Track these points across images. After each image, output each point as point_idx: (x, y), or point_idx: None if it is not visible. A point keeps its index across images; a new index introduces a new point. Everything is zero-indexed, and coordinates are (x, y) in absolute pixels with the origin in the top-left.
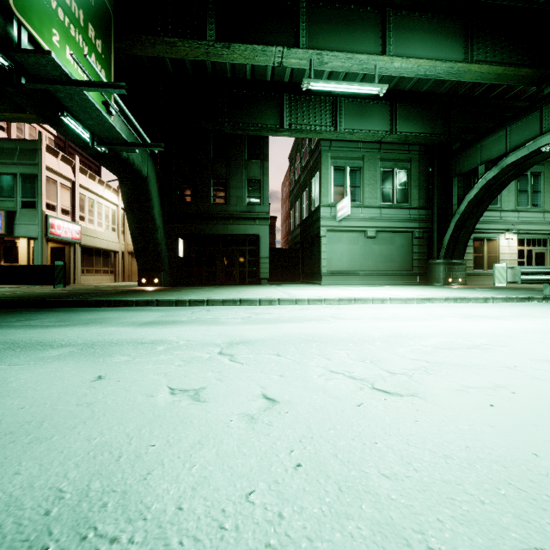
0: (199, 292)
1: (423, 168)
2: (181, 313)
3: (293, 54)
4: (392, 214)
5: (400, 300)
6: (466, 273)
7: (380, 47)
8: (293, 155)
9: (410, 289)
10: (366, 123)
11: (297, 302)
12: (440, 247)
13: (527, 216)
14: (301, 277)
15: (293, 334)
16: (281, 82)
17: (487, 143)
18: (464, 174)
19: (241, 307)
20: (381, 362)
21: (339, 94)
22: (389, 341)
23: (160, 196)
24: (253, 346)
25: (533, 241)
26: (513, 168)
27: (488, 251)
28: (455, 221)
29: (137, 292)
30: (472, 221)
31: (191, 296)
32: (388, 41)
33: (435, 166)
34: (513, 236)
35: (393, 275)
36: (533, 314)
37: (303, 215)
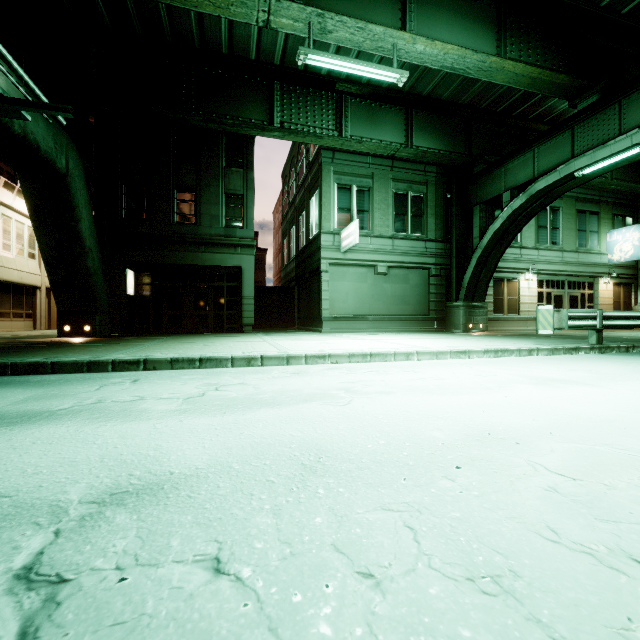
0: (144, 346)
1: (440, 194)
2: (77, 388)
3: (285, 10)
4: (406, 246)
5: (430, 354)
6: (487, 318)
7: (399, 22)
8: (287, 171)
9: (431, 337)
10: (377, 131)
11: (290, 361)
12: (460, 288)
13: (546, 255)
14: (296, 322)
15: (274, 446)
16: (270, 65)
17: (512, 166)
18: (486, 203)
19: (199, 371)
20: (522, 578)
21: (344, 90)
22: (477, 459)
23: (95, 207)
24: (158, 512)
25: (552, 283)
26: (542, 196)
27: (508, 293)
28: (476, 256)
29: (38, 347)
30: (494, 257)
31: (123, 352)
32: (408, 16)
33: (454, 192)
34: (533, 277)
35: (407, 320)
36: (613, 373)
37: (299, 245)
